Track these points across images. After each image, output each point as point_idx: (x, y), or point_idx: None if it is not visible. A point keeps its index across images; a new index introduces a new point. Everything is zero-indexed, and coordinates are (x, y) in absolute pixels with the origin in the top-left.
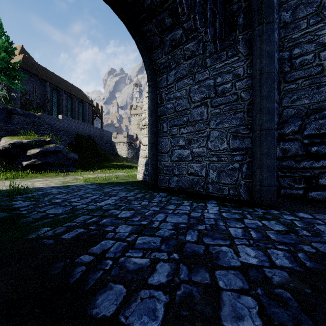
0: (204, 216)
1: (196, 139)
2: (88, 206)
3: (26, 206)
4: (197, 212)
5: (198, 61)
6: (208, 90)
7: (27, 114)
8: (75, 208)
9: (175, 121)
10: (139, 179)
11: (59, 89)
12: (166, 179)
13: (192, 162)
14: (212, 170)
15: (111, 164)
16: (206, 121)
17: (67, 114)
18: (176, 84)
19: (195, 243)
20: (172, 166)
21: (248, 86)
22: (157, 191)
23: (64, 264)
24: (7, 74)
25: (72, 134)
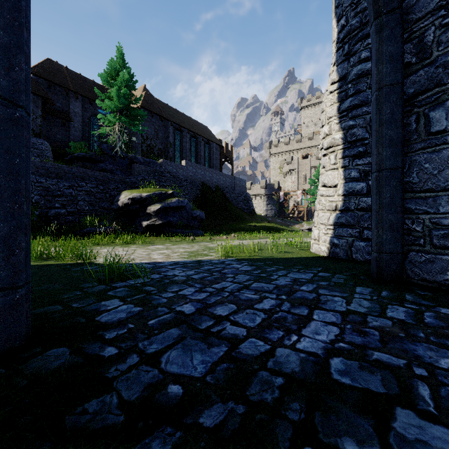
0: None
1: None
2: (275, 351)
3: (121, 323)
4: None
5: None
6: None
7: (148, 162)
8: (237, 357)
9: None
10: (321, 253)
11: (182, 128)
12: (445, 263)
13: None
14: None
15: (248, 226)
16: None
17: (191, 161)
18: None
19: None
20: None
21: None
22: (436, 300)
23: None
24: (128, 114)
25: (197, 185)
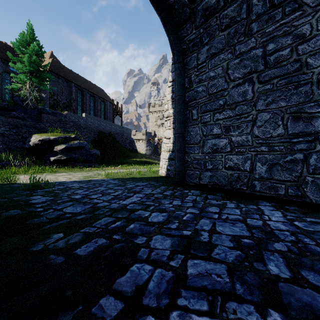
0: (269, 226)
1: (236, 126)
2: (111, 204)
3: (43, 202)
4: (255, 219)
5: (240, 29)
6: (253, 63)
7: (55, 113)
8: (95, 206)
9: (208, 106)
10: (162, 175)
11: (83, 89)
12: (197, 174)
13: (231, 153)
14: (260, 163)
15: (131, 160)
16: (251, 102)
17: (90, 113)
18: (209, 62)
19: (293, 282)
20: (204, 159)
21: (319, 48)
22: (187, 188)
23: (73, 319)
24: (38, 76)
25: (94, 132)
